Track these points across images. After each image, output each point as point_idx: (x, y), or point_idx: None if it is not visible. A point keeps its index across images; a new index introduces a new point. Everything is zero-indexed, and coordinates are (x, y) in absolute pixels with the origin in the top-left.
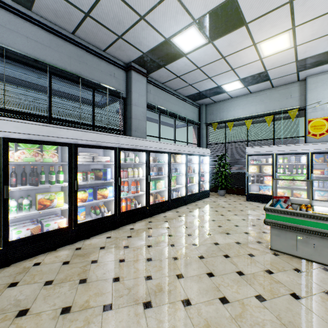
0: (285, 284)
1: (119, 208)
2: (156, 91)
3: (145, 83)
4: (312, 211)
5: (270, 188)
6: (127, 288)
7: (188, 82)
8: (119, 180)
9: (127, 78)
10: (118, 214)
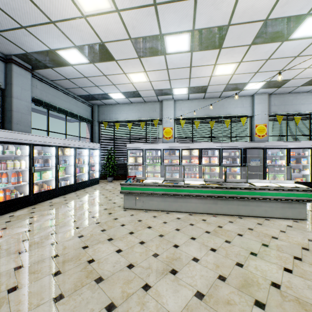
0: (121, 222)
1: None
2: (44, 87)
3: (30, 78)
4: (142, 182)
5: (142, 173)
6: (5, 249)
7: (78, 85)
8: None
9: (6, 70)
10: None
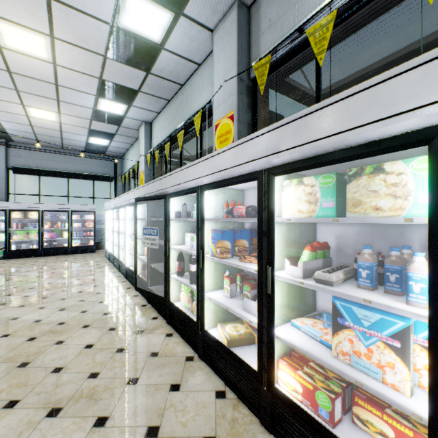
0: None
1: None
2: (31, 154)
3: (4, 151)
4: None
5: None
6: None
7: (55, 142)
8: None
9: None
10: None
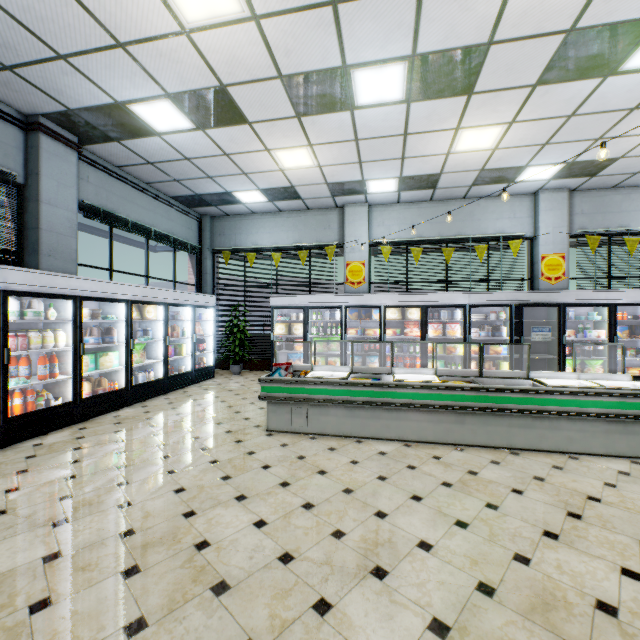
0: (262, 460)
1: (6, 410)
2: (103, 181)
3: (76, 163)
4: (304, 377)
5: (302, 357)
6: (24, 516)
7: (172, 175)
8: (5, 354)
9: (28, 145)
10: (2, 421)
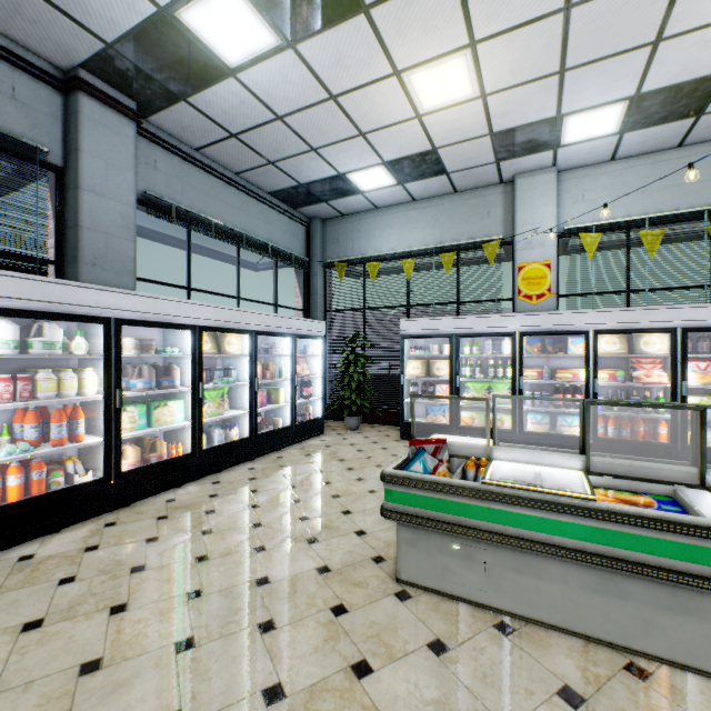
0: None
1: None
2: (177, 168)
3: (133, 138)
4: (481, 480)
5: (447, 410)
6: None
7: (264, 154)
8: None
9: (67, 113)
10: None
